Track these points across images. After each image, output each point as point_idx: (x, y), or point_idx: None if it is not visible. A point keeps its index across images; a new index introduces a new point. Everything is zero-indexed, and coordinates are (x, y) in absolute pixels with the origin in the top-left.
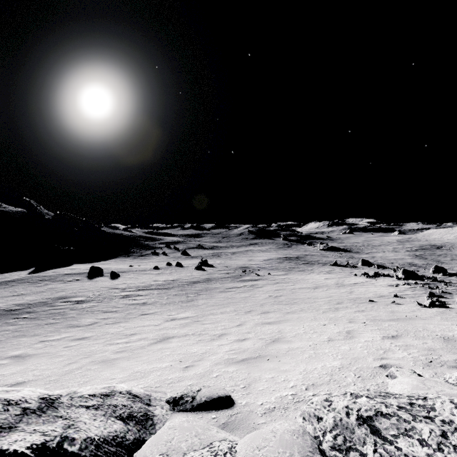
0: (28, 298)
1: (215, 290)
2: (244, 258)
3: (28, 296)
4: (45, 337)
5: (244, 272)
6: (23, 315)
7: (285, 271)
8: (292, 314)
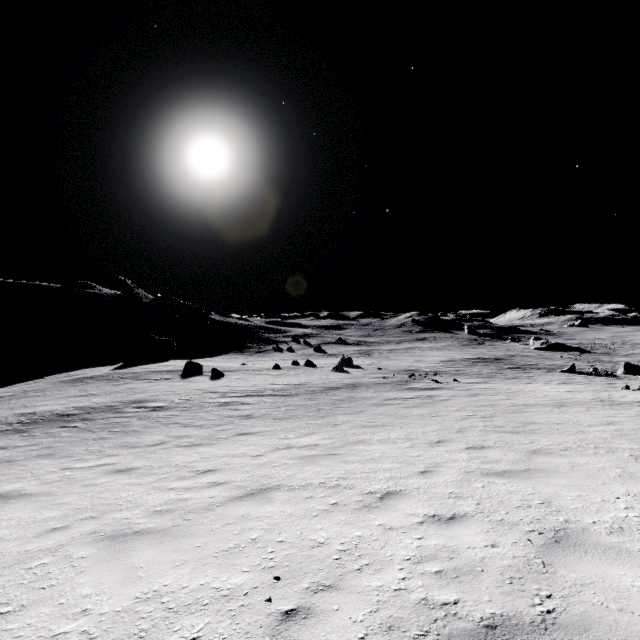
0: (96, 400)
1: (365, 402)
2: (408, 358)
3: (97, 397)
4: (75, 461)
5: (411, 377)
6: (74, 423)
7: (482, 378)
8: (548, 456)
